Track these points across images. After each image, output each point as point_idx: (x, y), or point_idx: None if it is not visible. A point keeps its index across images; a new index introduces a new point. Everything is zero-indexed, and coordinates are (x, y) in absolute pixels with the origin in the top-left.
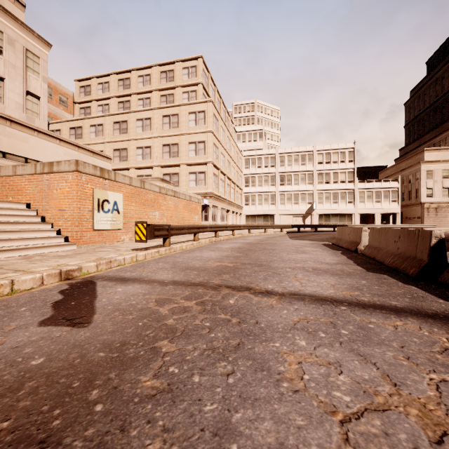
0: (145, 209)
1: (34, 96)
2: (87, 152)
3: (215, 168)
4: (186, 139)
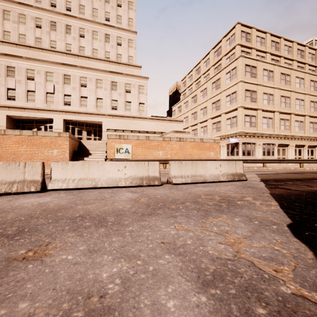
0: (150, 150)
1: (142, 103)
2: (167, 121)
3: (251, 109)
4: (224, 94)
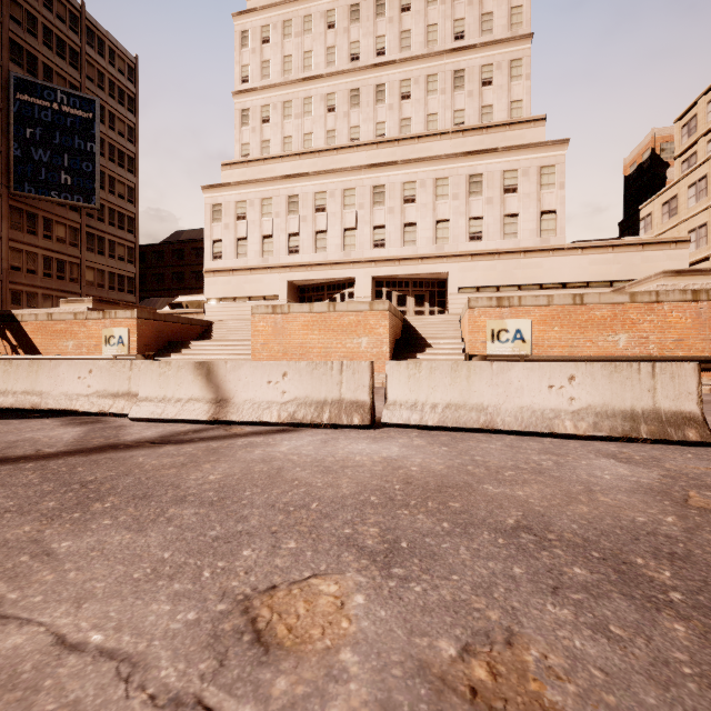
0: (585, 333)
1: (550, 212)
2: (629, 248)
3: None
4: None
